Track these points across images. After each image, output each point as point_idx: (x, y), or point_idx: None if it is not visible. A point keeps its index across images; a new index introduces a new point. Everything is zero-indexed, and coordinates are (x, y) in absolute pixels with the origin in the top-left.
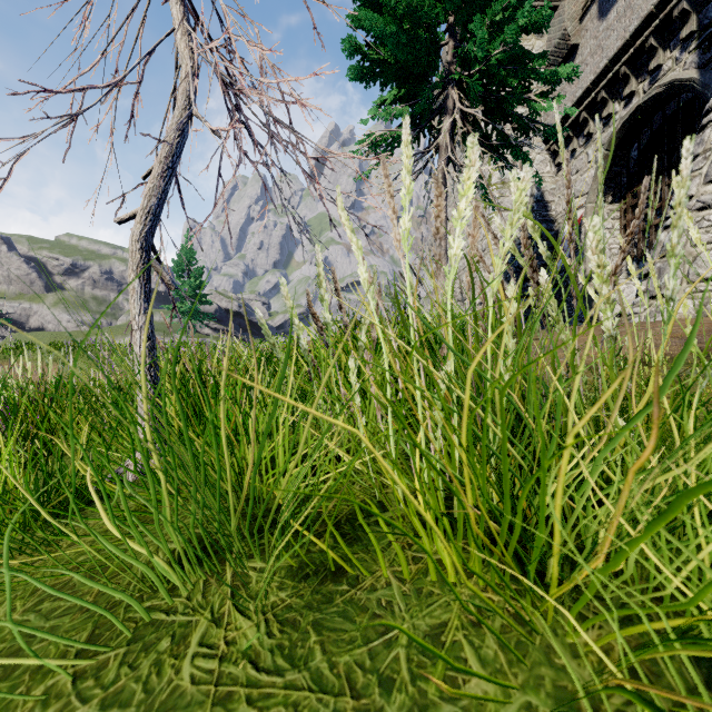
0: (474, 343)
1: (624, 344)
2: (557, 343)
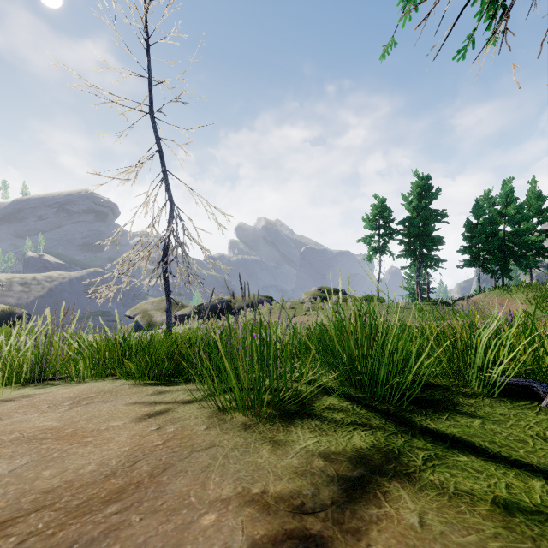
0: (238, 386)
1: (1, 414)
2: (100, 412)
